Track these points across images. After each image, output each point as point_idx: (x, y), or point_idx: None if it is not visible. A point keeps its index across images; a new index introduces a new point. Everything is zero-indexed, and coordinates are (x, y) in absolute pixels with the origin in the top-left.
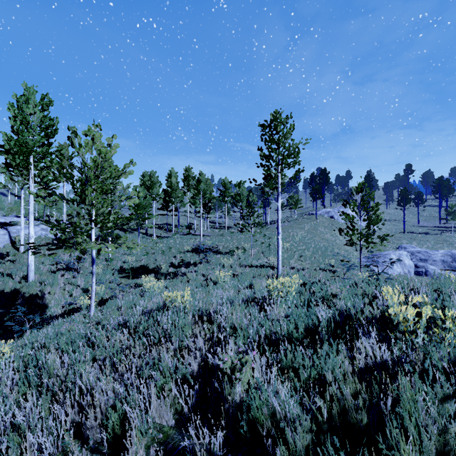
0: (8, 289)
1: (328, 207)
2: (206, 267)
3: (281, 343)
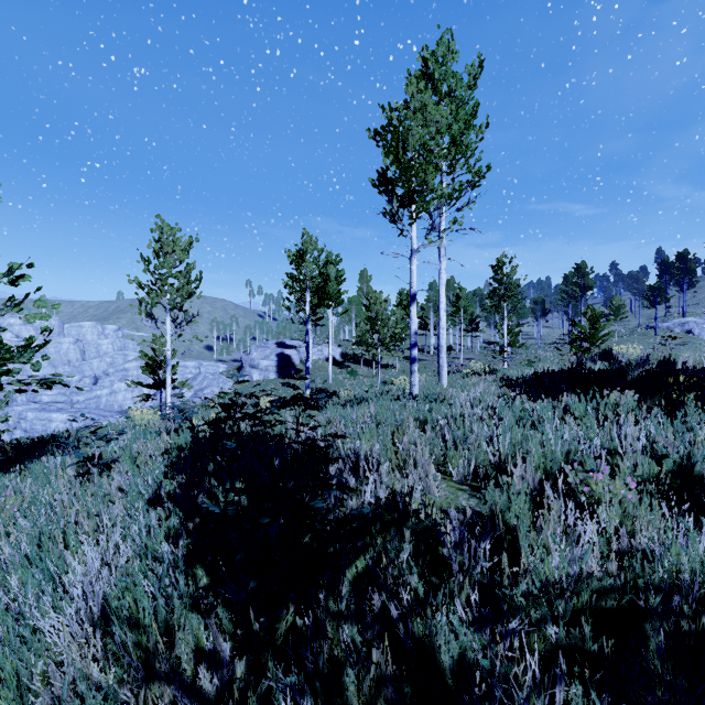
0: (319, 387)
1: (694, 315)
2: None
3: None
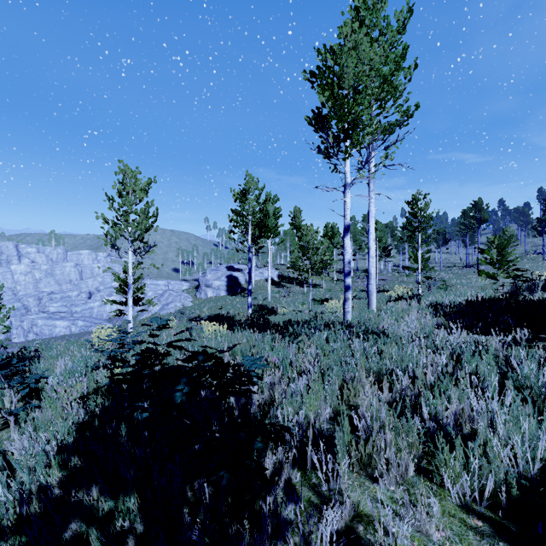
0: (260, 304)
1: None
2: None
3: None
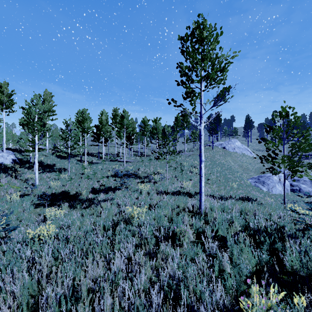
0: None
1: (220, 141)
2: (124, 194)
3: None
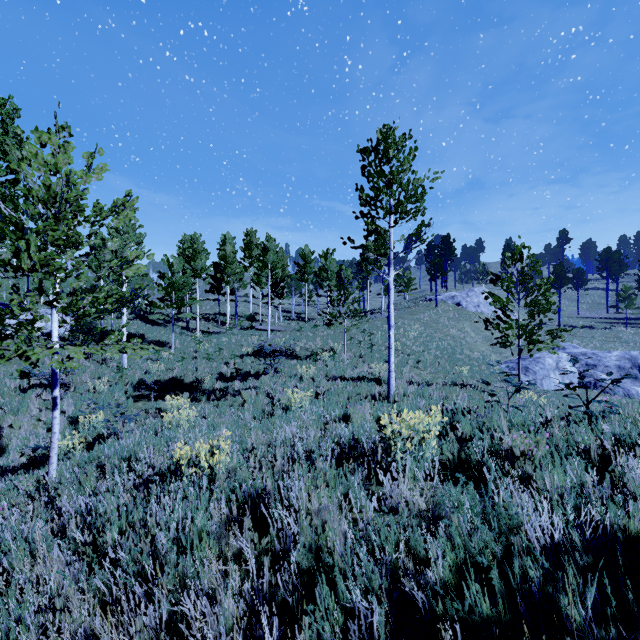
0: None
1: (453, 290)
2: (274, 380)
3: (441, 624)
